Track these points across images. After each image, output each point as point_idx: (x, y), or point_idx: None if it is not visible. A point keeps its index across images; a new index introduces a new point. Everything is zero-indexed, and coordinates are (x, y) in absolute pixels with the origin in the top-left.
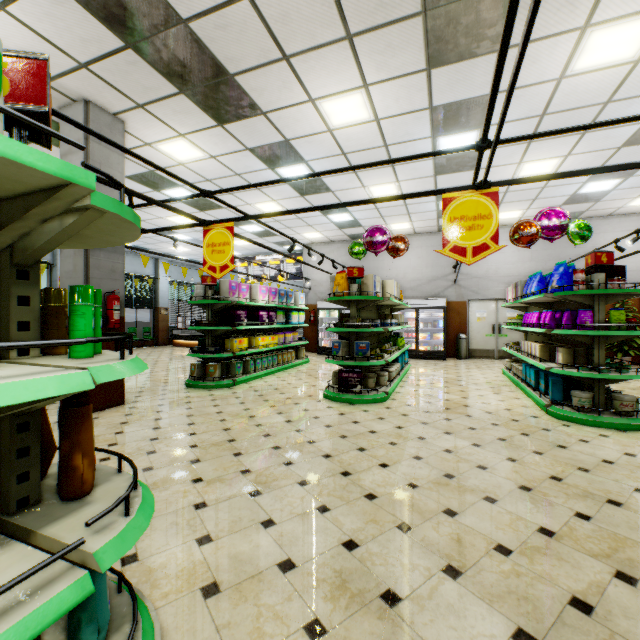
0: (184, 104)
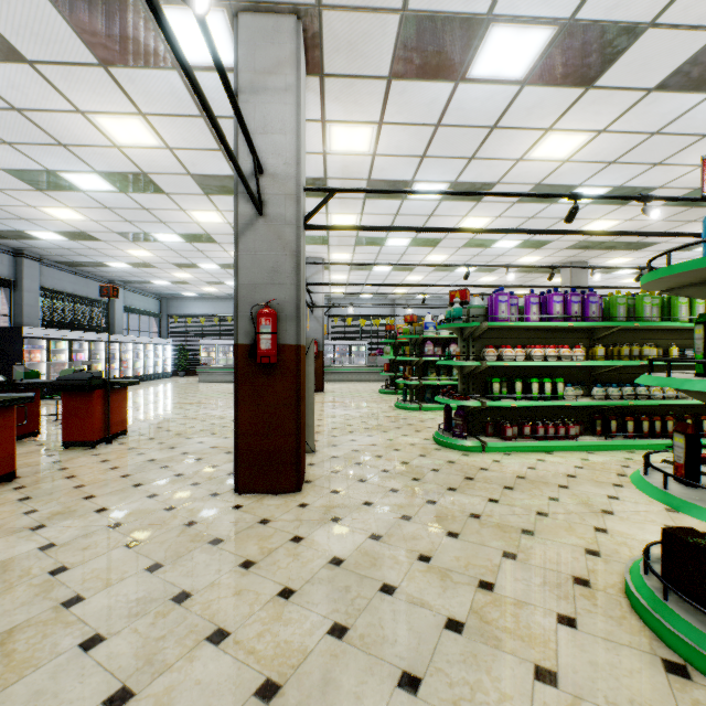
0: (615, 252)
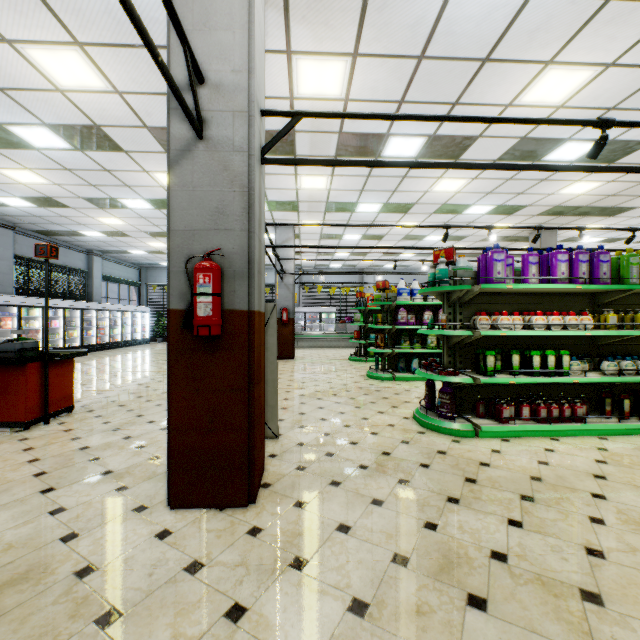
0: (587, 218)
